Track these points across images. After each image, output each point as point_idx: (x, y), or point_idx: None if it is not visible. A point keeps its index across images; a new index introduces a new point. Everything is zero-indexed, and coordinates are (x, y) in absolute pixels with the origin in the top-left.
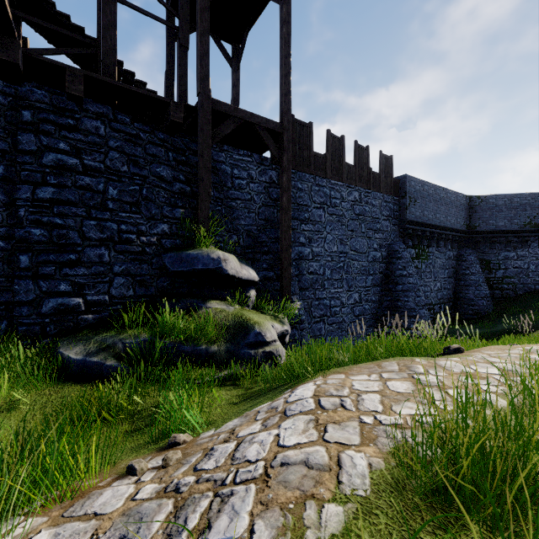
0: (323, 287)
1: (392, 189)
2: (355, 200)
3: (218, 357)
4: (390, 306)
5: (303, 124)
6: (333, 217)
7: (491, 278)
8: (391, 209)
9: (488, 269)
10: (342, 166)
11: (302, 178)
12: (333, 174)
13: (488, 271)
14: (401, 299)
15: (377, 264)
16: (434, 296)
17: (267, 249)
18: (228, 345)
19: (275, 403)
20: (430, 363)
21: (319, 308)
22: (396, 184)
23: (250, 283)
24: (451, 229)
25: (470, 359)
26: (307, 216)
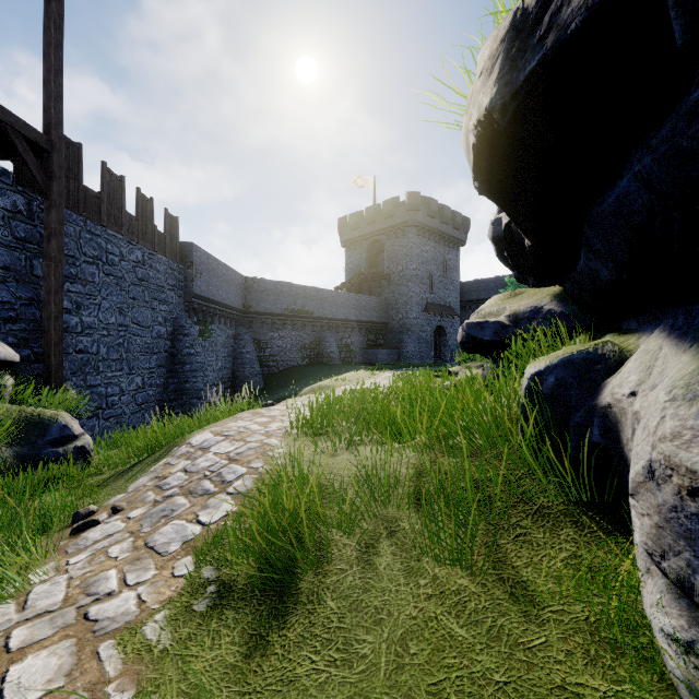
0: (98, 370)
1: (178, 256)
2: (138, 260)
3: (4, 467)
4: (177, 390)
5: (69, 141)
6: (110, 278)
7: (262, 356)
8: (177, 278)
9: (259, 348)
10: (122, 214)
11: (67, 217)
12: (111, 223)
13: (259, 350)
14: (190, 380)
15: (163, 340)
16: (216, 376)
17: (15, 315)
18: (17, 449)
19: (181, 453)
20: (267, 409)
21: (92, 399)
22: (182, 250)
23: (6, 365)
24: (232, 307)
25: (285, 404)
26: (75, 272)
